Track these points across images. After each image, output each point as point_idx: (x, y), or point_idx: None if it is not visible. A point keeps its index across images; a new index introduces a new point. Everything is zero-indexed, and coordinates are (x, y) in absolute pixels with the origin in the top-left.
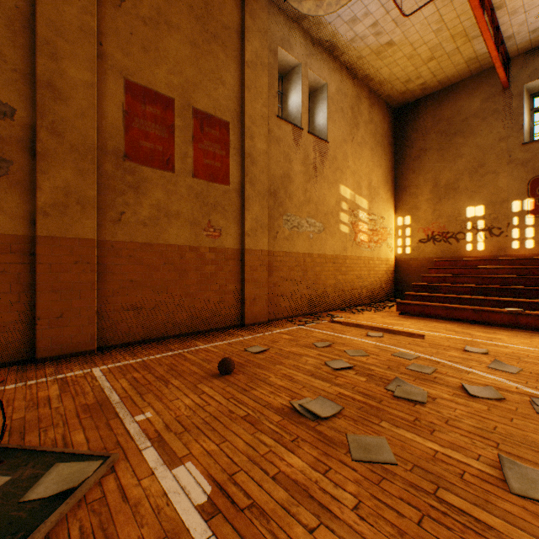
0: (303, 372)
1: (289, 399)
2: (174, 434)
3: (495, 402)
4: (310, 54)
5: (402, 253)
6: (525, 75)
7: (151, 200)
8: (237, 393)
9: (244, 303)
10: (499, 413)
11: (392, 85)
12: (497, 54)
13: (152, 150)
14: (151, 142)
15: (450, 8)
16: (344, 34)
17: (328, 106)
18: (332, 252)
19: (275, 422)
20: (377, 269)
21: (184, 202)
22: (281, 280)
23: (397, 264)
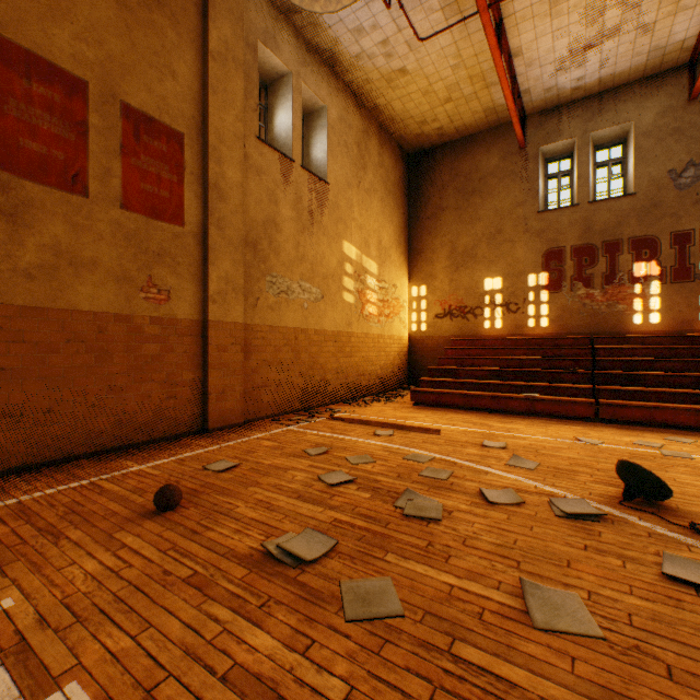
0: (287, 494)
1: (263, 539)
2: (54, 633)
3: (515, 508)
4: (304, 62)
5: (417, 330)
6: (540, 137)
7: (42, 238)
8: (181, 540)
9: (208, 399)
10: (520, 521)
11: (405, 124)
12: (514, 107)
13: (43, 156)
14: (42, 143)
15: (469, 43)
16: (348, 45)
17: (329, 136)
18: (333, 327)
19: (238, 579)
20: (389, 350)
21: (105, 245)
22: (264, 365)
23: (412, 343)
